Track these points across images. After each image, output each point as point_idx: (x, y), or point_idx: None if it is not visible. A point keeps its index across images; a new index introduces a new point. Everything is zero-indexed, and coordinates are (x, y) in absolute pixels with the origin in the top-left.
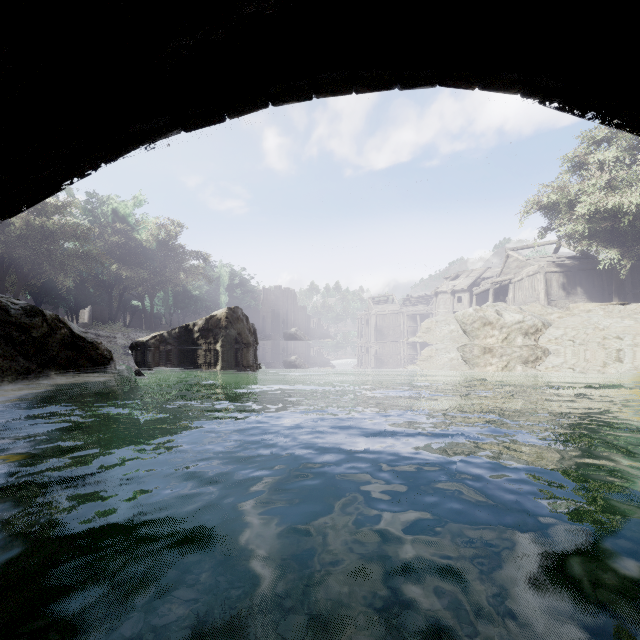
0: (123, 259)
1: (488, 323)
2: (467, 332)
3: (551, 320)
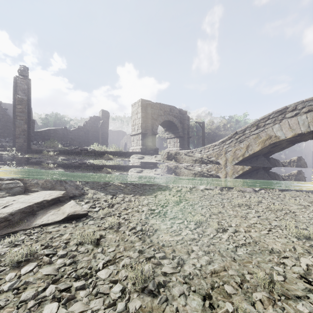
0: None
1: None
2: None
3: None
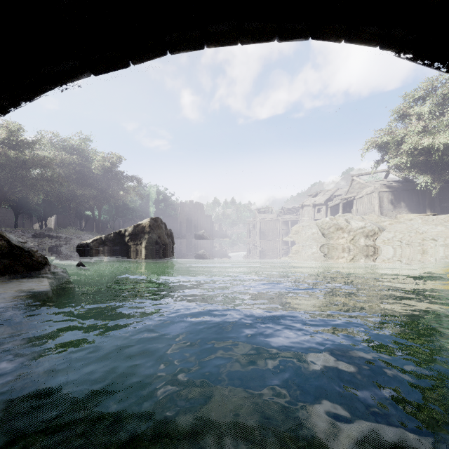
0: (78, 181)
1: (340, 228)
2: (325, 235)
3: (384, 226)
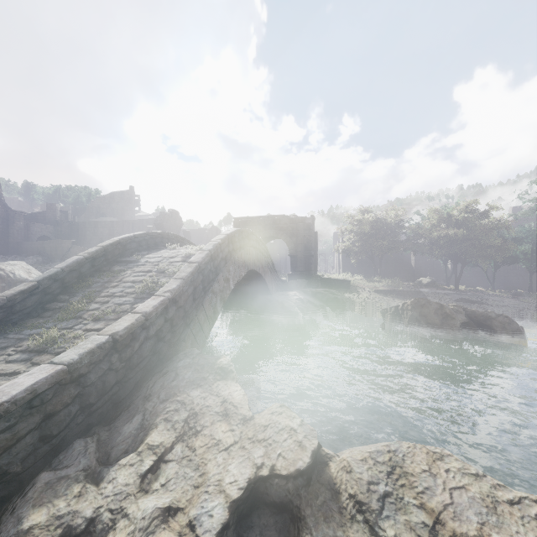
0: None
1: None
2: None
3: None
